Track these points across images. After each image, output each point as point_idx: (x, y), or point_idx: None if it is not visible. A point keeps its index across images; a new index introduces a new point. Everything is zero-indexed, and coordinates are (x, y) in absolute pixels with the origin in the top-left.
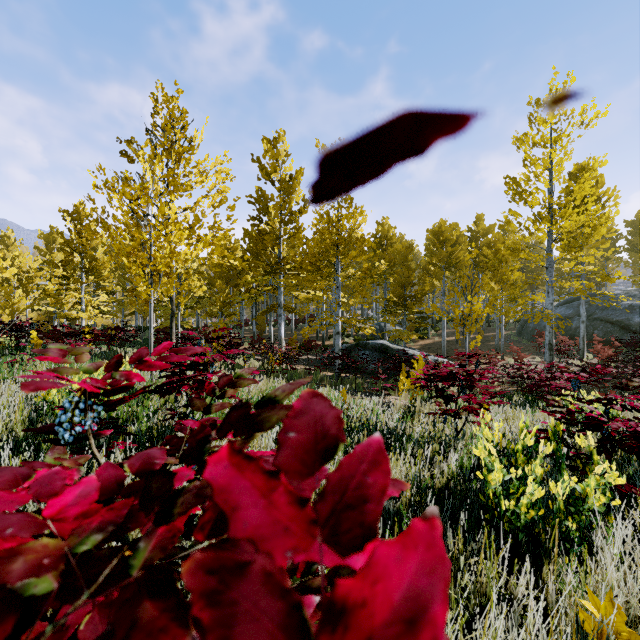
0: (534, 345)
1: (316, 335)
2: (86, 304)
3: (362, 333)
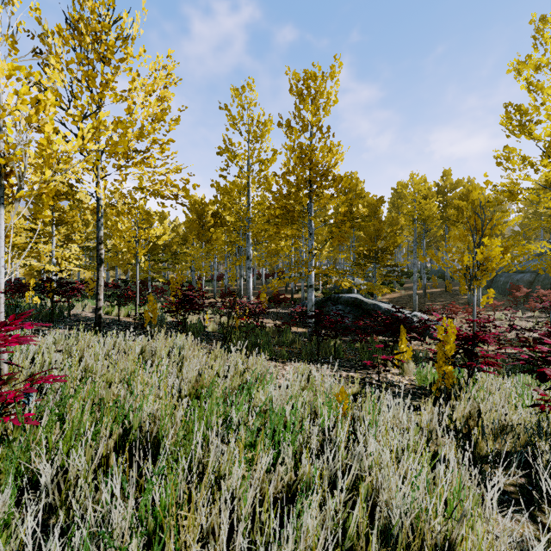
0: (508, 299)
1: (285, 288)
2: (56, 257)
3: (329, 287)
